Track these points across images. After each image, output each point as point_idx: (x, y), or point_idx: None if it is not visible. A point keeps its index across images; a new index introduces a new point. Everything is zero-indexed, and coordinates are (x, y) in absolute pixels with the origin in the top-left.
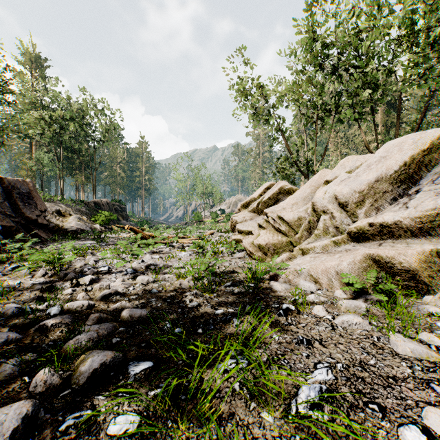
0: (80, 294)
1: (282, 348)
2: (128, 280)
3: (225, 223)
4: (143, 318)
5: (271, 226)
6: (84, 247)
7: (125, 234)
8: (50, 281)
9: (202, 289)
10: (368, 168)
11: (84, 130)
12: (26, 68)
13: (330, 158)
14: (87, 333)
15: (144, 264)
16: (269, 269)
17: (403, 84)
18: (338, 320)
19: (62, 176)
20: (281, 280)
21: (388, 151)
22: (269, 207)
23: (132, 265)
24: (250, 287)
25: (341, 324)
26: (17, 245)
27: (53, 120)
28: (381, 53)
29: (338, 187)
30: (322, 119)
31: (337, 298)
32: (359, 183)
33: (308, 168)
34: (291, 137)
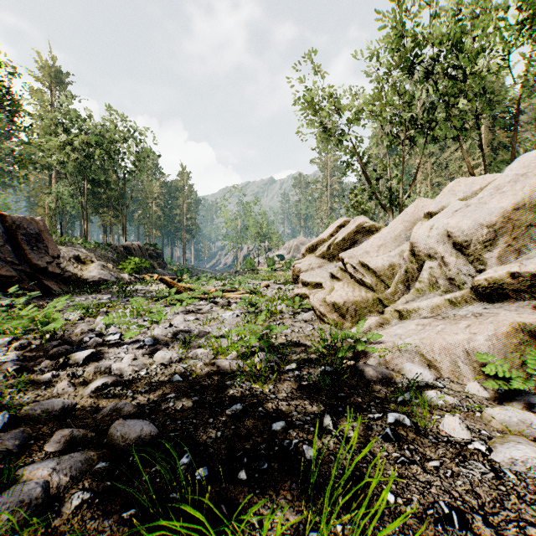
0: (59, 384)
1: (409, 533)
2: (142, 358)
3: (284, 272)
4: (144, 440)
5: (348, 276)
6: (100, 303)
7: (158, 286)
8: (30, 357)
9: (251, 375)
10: (497, 191)
11: (112, 159)
12: (44, 85)
13: (417, 190)
14: (21, 489)
15: (172, 329)
16: (350, 339)
17: (524, 85)
18: (502, 456)
19: (86, 214)
20: (373, 360)
21: (528, 166)
22: (343, 250)
23: (153, 332)
24: (326, 372)
25: (508, 464)
26: (6, 301)
27: (74, 147)
28: (496, 44)
29: (452, 219)
30: (410, 138)
31: (473, 398)
32: (487, 213)
33: (391, 201)
34: (369, 161)
